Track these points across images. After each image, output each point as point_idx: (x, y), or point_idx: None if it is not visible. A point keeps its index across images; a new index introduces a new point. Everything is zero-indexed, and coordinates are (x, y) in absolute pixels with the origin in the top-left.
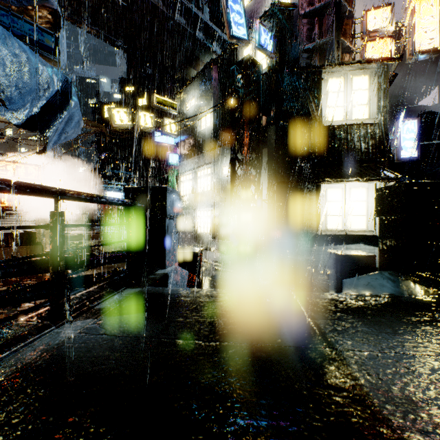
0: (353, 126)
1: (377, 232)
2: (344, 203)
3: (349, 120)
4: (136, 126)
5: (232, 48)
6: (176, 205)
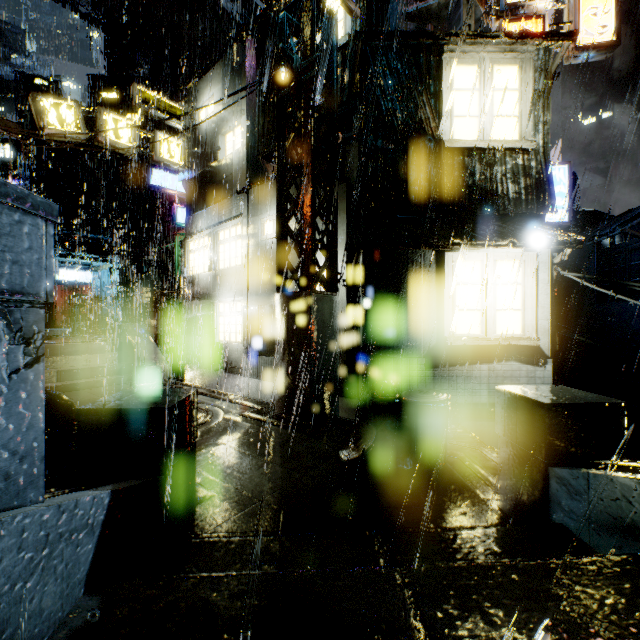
0: (495, 152)
1: (540, 340)
2: (484, 288)
3: (489, 141)
4: (97, 140)
5: (281, 3)
6: (15, 248)
